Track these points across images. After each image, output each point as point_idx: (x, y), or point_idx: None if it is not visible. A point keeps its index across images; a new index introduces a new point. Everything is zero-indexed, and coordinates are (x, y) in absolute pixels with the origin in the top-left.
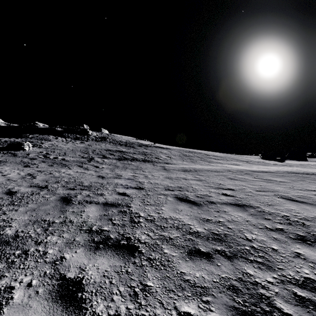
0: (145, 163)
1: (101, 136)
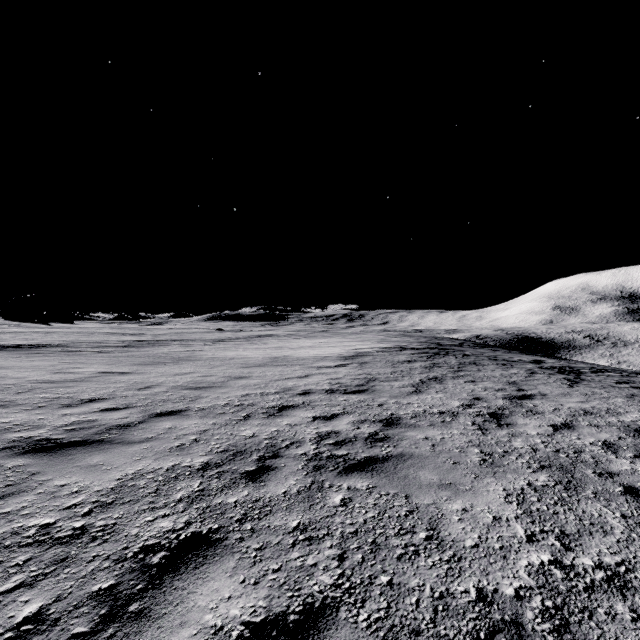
0: None
1: None
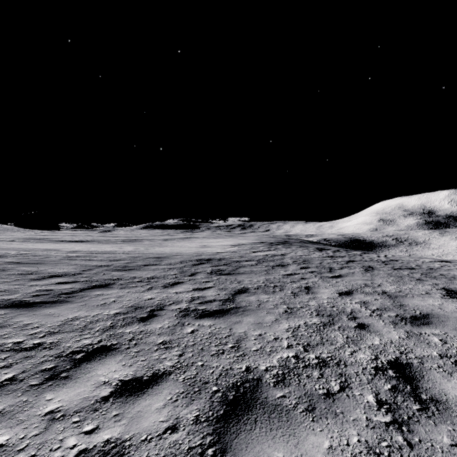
0: None
1: None
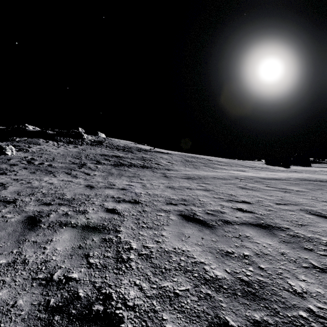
0: (144, 169)
1: (97, 140)
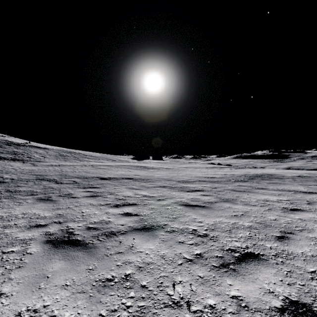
0: (15, 161)
1: None
